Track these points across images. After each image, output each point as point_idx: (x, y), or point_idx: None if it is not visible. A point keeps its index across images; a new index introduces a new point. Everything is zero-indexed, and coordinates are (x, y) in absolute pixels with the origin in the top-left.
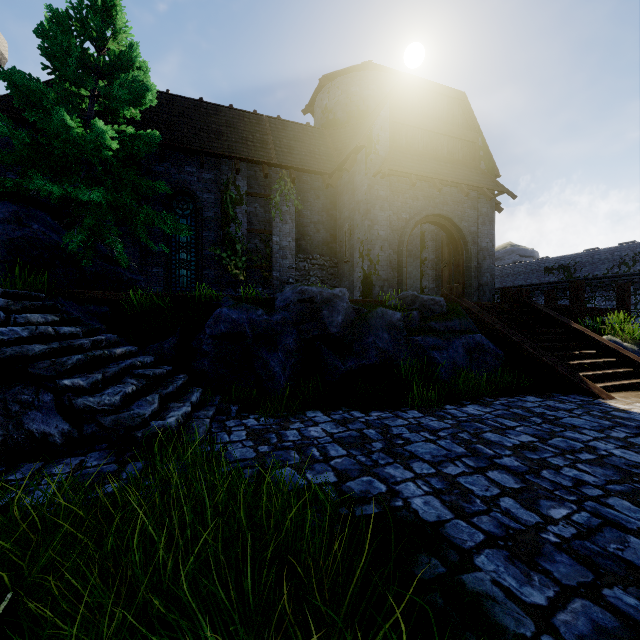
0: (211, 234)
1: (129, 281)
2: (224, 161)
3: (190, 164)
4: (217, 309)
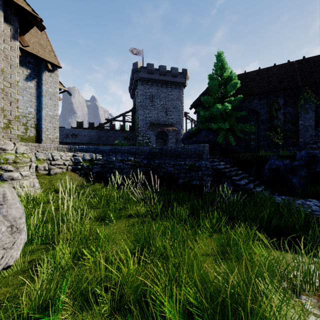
0: (264, 126)
1: (234, 149)
2: (271, 93)
3: (255, 99)
4: (269, 160)
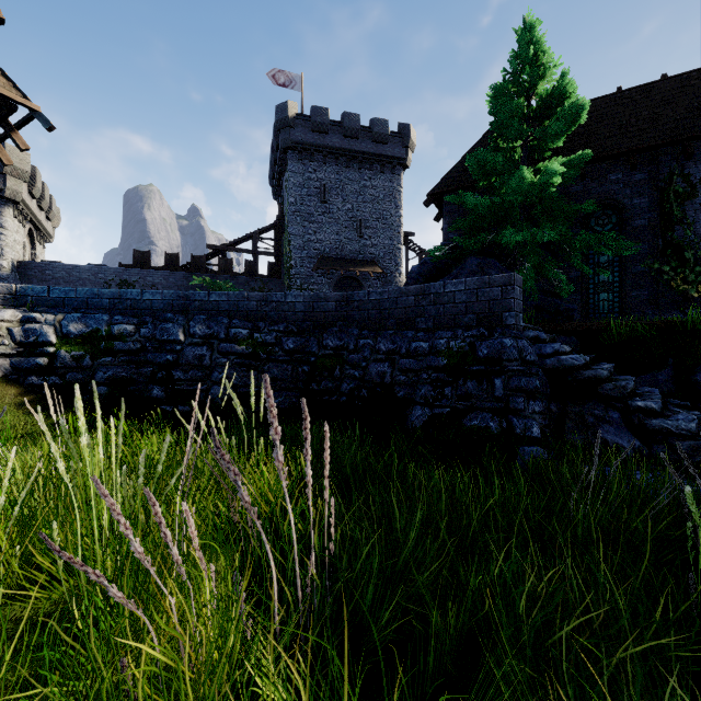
0: (643, 246)
1: (565, 311)
2: (664, 150)
3: (614, 171)
4: None
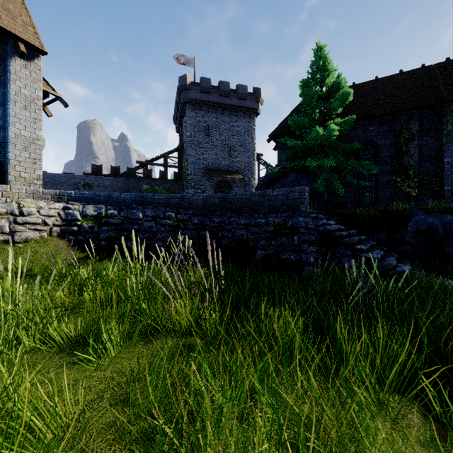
0: (387, 167)
1: (342, 203)
2: (398, 114)
3: (372, 125)
4: (416, 216)
